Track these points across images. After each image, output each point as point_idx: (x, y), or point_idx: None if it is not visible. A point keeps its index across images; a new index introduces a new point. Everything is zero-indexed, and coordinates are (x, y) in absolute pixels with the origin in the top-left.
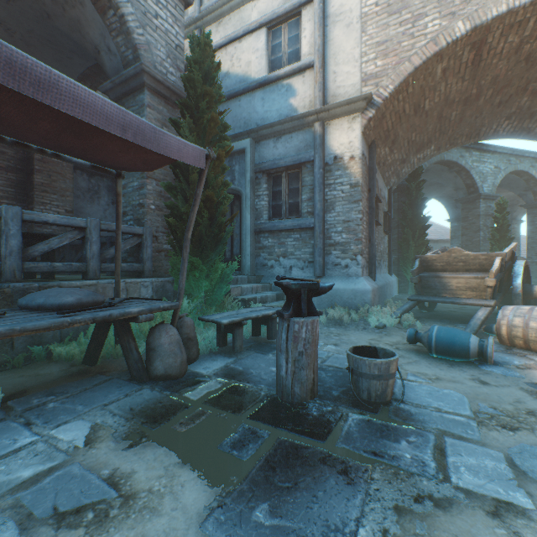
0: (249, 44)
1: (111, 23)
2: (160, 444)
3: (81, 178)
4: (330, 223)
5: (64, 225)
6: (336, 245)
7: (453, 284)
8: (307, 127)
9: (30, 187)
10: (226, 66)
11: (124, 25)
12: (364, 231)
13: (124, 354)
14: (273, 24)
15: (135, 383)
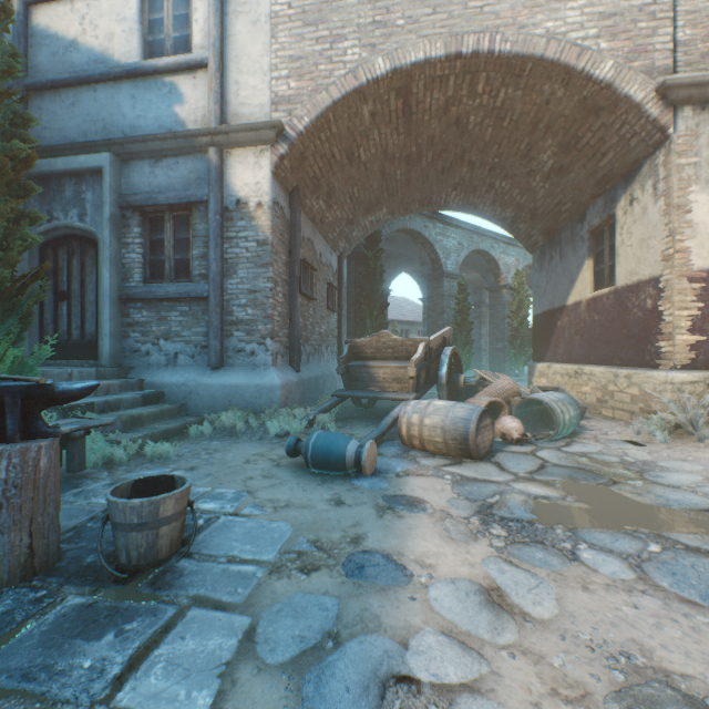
0: (112, 6)
1: None
2: None
3: None
4: (231, 293)
5: None
6: (239, 323)
7: (381, 375)
8: (200, 153)
9: None
10: (74, 31)
11: None
12: (280, 306)
13: None
14: None
15: None
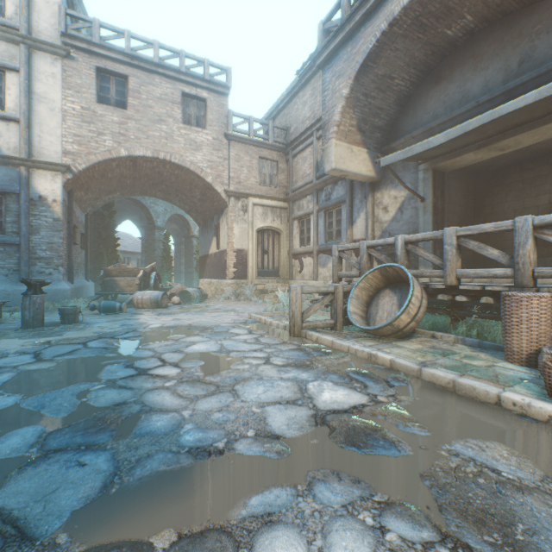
0: None
1: None
2: None
3: None
4: (36, 243)
5: None
6: (41, 259)
7: (122, 284)
8: (13, 166)
9: None
10: None
11: None
12: (65, 250)
13: None
14: None
15: None
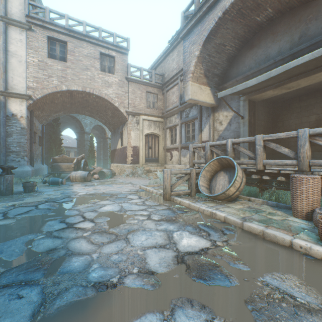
0: None
1: None
2: None
3: None
4: (10, 142)
5: None
6: (13, 152)
7: (64, 167)
8: None
9: None
10: None
11: None
12: (28, 147)
13: None
14: None
15: None
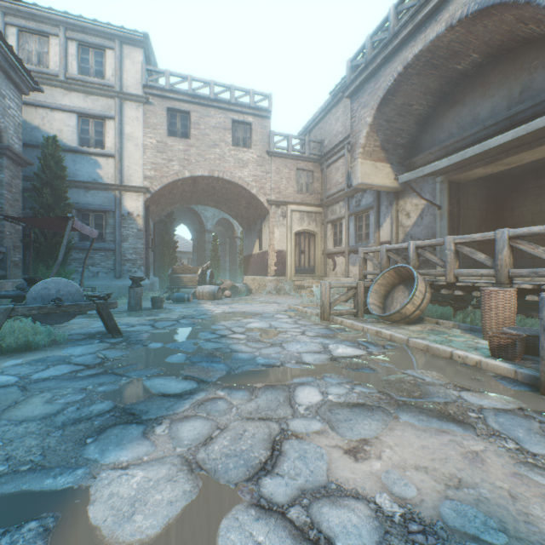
0: (62, 117)
1: None
2: None
3: None
4: (126, 248)
5: None
6: (129, 260)
7: (185, 280)
8: (111, 191)
9: None
10: (37, 122)
11: None
12: (145, 253)
13: None
14: (83, 115)
15: None
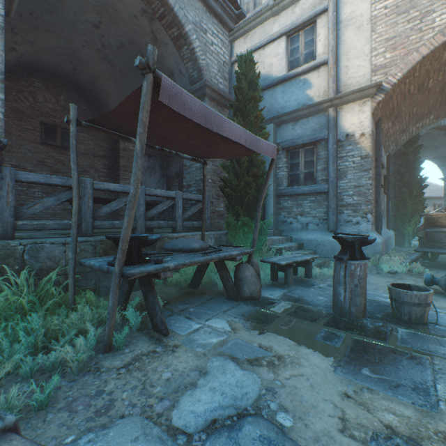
0: (271, 50)
1: (184, 55)
2: (277, 334)
3: (144, 159)
4: (342, 188)
5: (164, 196)
6: (347, 206)
7: None
8: (321, 112)
9: (117, 168)
10: None
11: (193, 55)
12: (372, 194)
13: (222, 282)
14: (291, 33)
15: (232, 300)
